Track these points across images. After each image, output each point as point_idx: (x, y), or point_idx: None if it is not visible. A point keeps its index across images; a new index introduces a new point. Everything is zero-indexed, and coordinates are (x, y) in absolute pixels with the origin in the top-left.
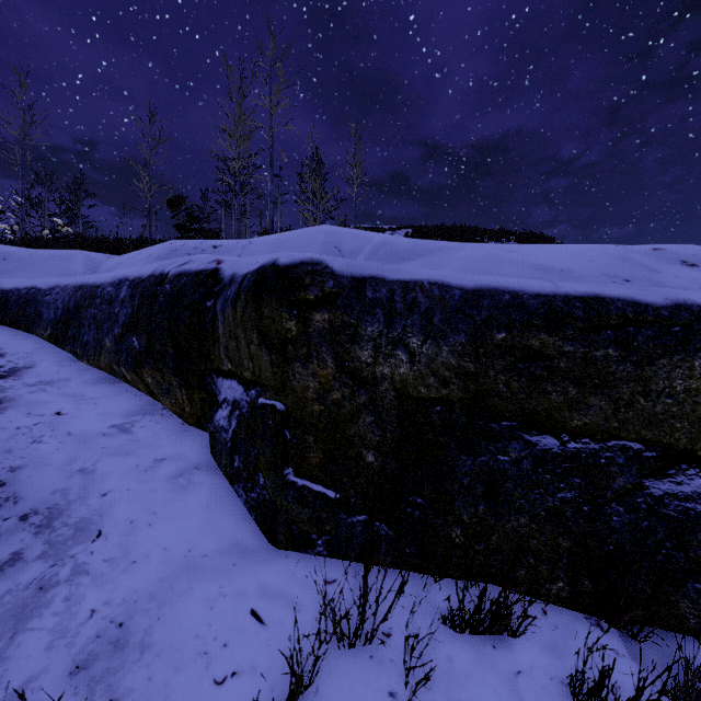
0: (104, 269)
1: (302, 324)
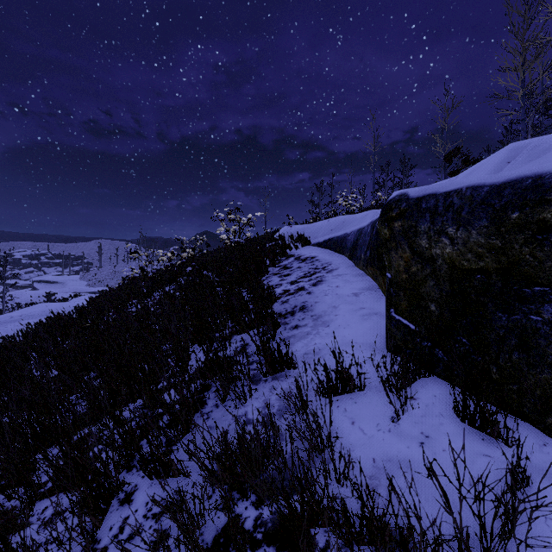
0: None
1: (390, 230)
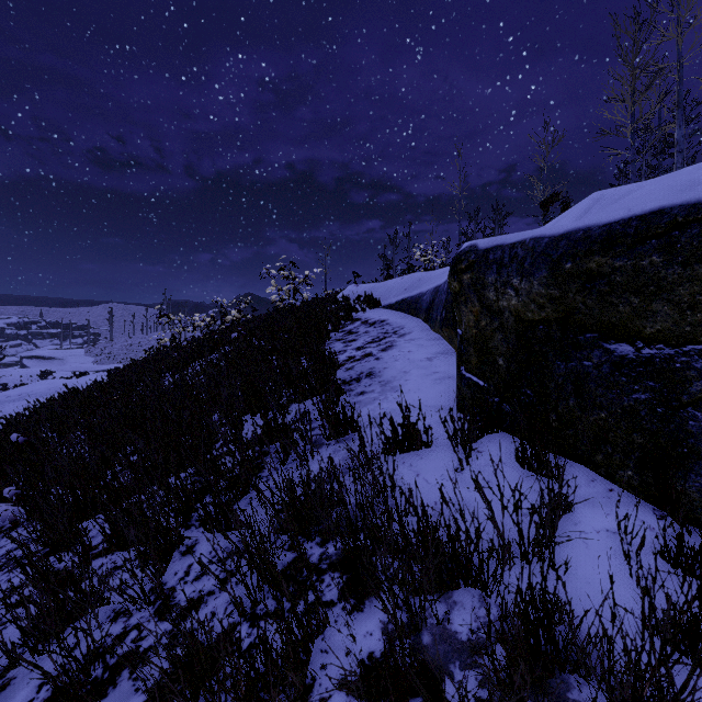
0: None
1: (460, 283)
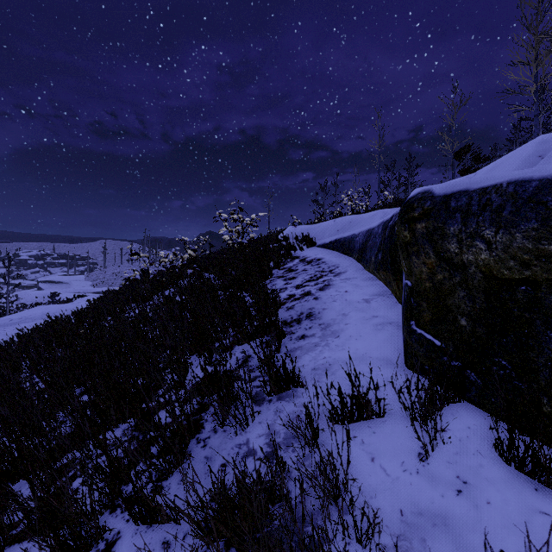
0: None
1: (411, 232)
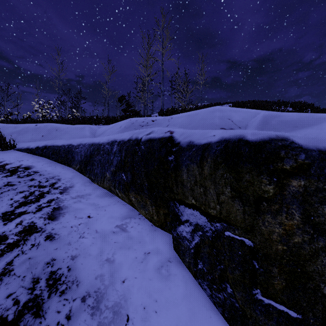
0: (98, 134)
1: (279, 188)
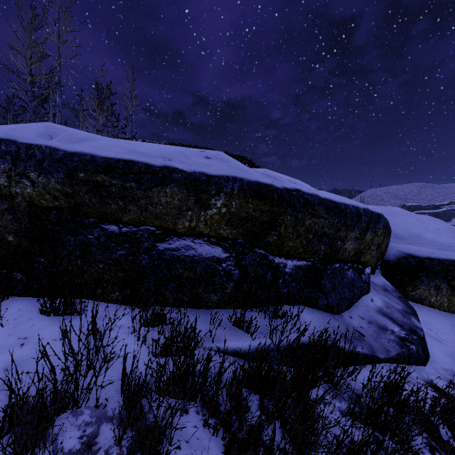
0: None
1: None
